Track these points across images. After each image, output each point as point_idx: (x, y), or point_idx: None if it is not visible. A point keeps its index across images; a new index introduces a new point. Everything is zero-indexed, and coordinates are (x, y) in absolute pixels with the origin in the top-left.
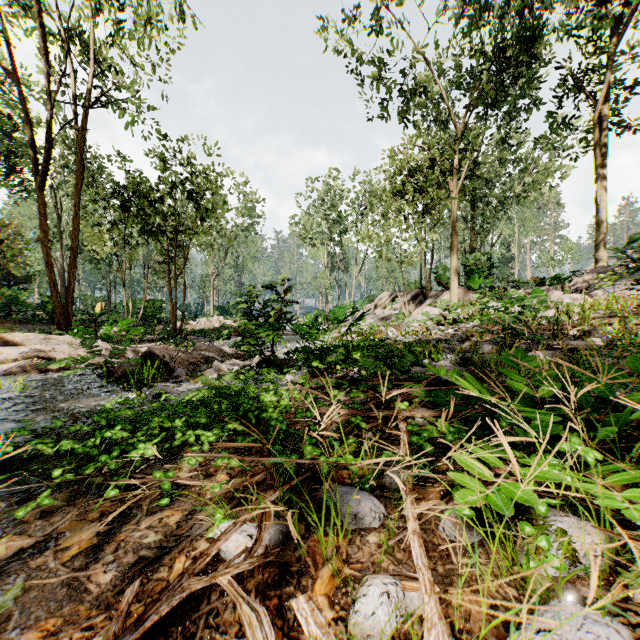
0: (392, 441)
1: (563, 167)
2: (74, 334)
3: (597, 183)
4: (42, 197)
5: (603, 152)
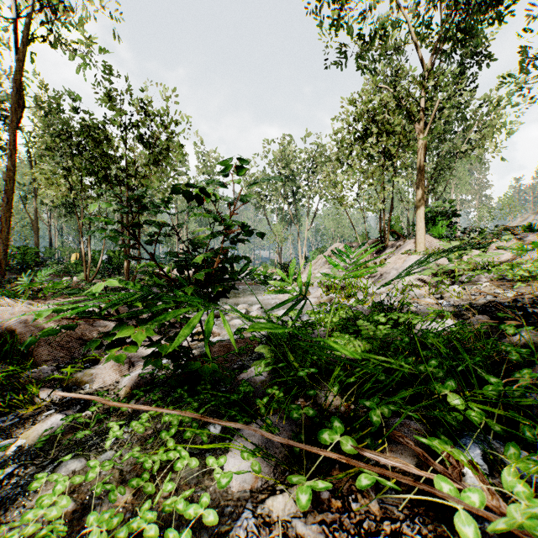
0: None
1: (509, 122)
2: None
3: None
4: None
5: None
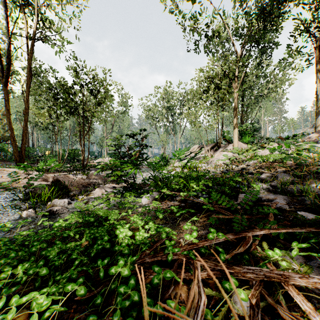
0: None
1: (290, 79)
2: (19, 167)
3: (317, 83)
4: (6, 90)
5: None
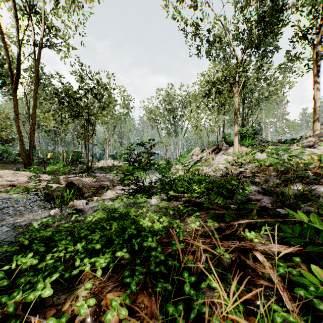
0: (252, 271)
1: (290, 82)
2: (31, 170)
3: (314, 88)
4: (15, 96)
5: (318, 72)
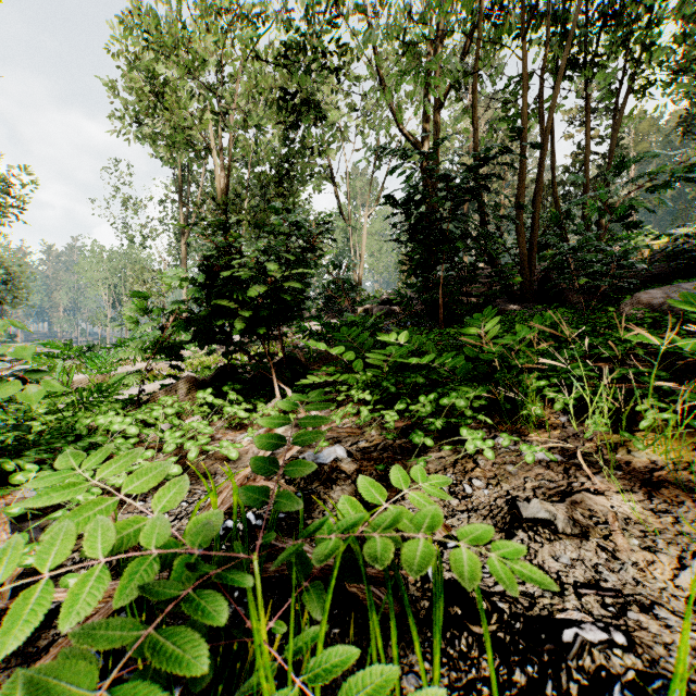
0: None
1: None
2: None
3: None
4: None
5: None
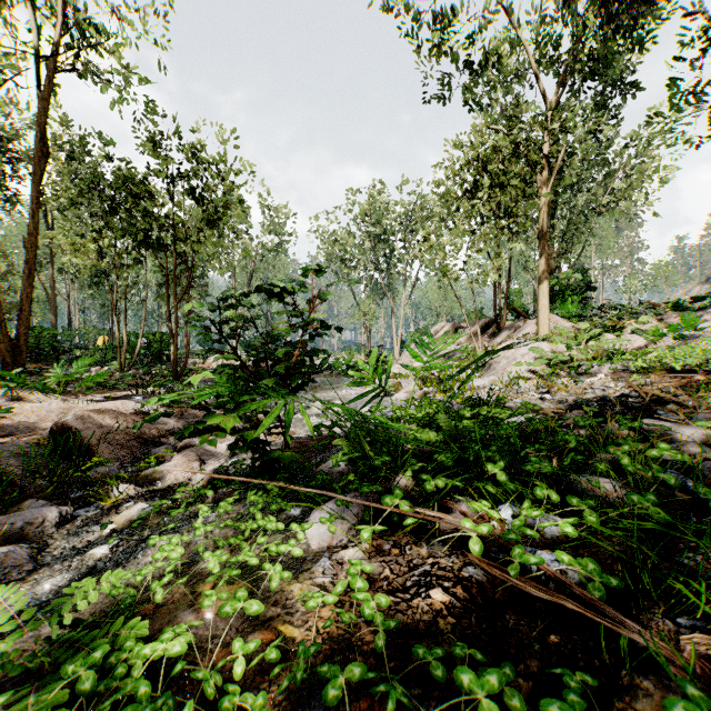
0: None
1: (663, 168)
2: None
3: None
4: None
5: None
